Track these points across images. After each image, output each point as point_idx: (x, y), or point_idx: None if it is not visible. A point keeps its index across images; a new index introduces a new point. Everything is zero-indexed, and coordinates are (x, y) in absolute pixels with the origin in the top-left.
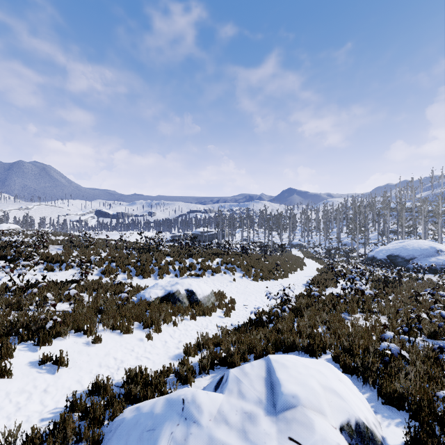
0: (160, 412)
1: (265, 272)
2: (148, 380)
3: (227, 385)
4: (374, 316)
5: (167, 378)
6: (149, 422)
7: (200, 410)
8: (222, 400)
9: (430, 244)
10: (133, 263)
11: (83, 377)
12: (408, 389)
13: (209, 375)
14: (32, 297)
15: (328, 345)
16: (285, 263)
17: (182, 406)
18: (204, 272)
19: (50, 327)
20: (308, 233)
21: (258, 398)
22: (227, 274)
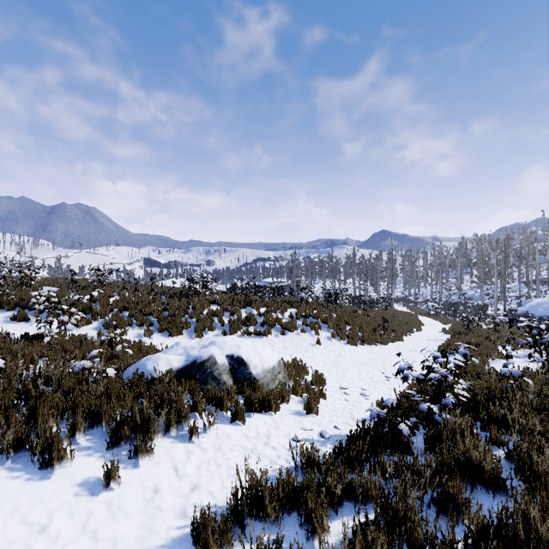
0: None
1: (366, 331)
2: None
3: None
4: None
5: None
6: None
7: None
8: None
9: None
10: (156, 311)
11: None
12: None
13: None
14: None
15: None
16: (393, 319)
17: None
18: (269, 329)
19: None
20: (415, 284)
21: None
22: (307, 333)
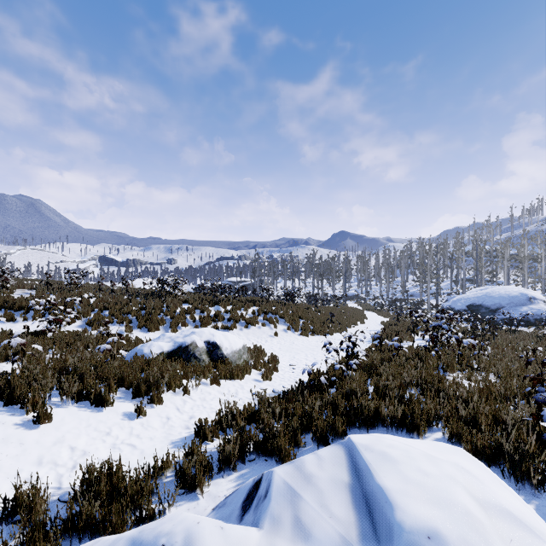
0: None
1: (317, 324)
2: (119, 489)
3: (269, 506)
4: (477, 374)
5: (162, 481)
6: None
7: None
8: None
9: (521, 290)
10: (134, 310)
11: None
12: None
13: (236, 472)
14: None
15: (433, 416)
16: (341, 314)
17: None
18: (234, 324)
19: None
20: (366, 282)
21: (341, 538)
22: (267, 326)
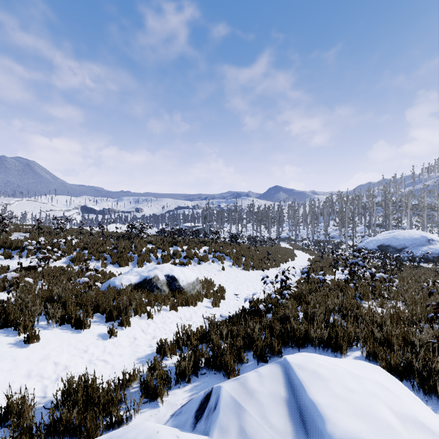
0: None
1: (256, 261)
2: (93, 399)
3: (218, 417)
4: (388, 302)
5: (129, 391)
6: None
7: None
8: None
9: (421, 233)
10: (108, 250)
11: None
12: None
13: (190, 384)
14: None
15: (353, 337)
16: (276, 253)
17: None
18: (189, 261)
19: None
20: (296, 227)
21: None
22: (215, 262)
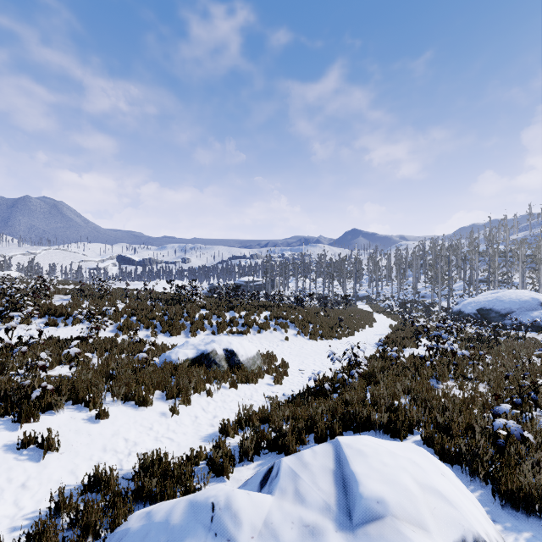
0: (179, 523)
1: (325, 329)
2: (168, 471)
3: (278, 482)
4: (470, 383)
5: (196, 467)
6: (162, 538)
7: (238, 521)
8: (270, 506)
9: (532, 295)
10: (158, 316)
11: (79, 466)
12: (539, 487)
13: (253, 462)
14: (22, 359)
15: (416, 422)
16: (350, 318)
17: (211, 514)
18: (248, 329)
19: (37, 397)
20: (377, 283)
21: (324, 502)
22: (278, 331)
